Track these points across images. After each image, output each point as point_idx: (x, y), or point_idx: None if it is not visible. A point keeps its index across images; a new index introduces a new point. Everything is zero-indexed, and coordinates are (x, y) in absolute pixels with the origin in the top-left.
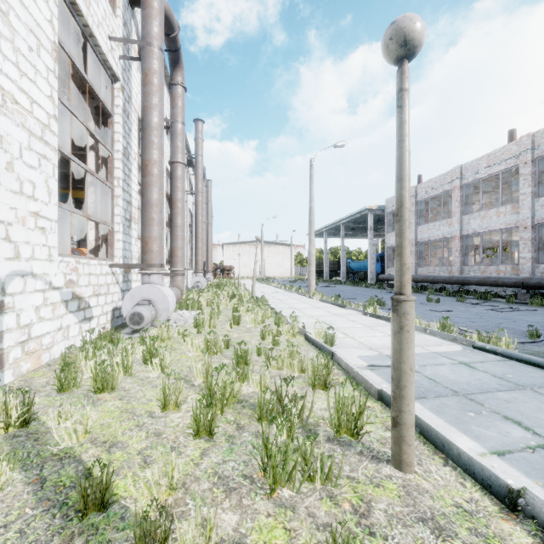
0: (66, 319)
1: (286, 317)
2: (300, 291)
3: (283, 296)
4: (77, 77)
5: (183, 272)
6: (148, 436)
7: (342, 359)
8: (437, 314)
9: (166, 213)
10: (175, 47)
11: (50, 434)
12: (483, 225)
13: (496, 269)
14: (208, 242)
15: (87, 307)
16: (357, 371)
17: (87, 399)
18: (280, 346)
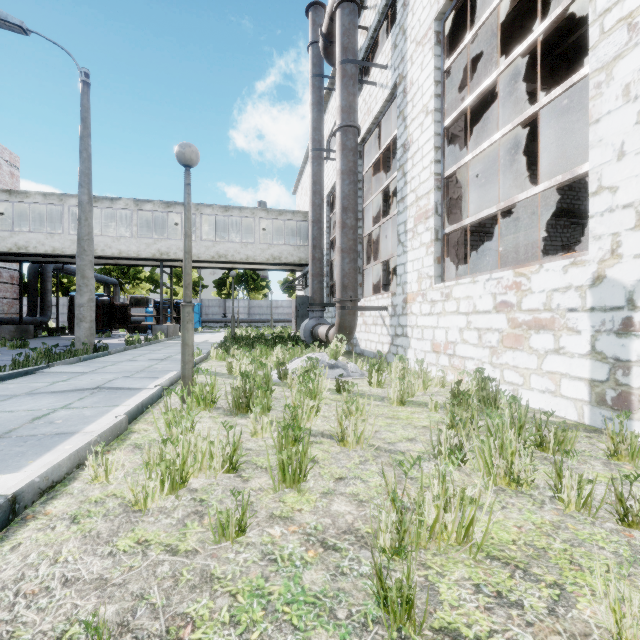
0: None
1: None
2: None
3: None
4: None
5: None
6: None
7: (59, 464)
8: None
9: None
10: None
11: (425, 407)
12: None
13: None
14: None
15: None
16: (96, 435)
17: None
18: None
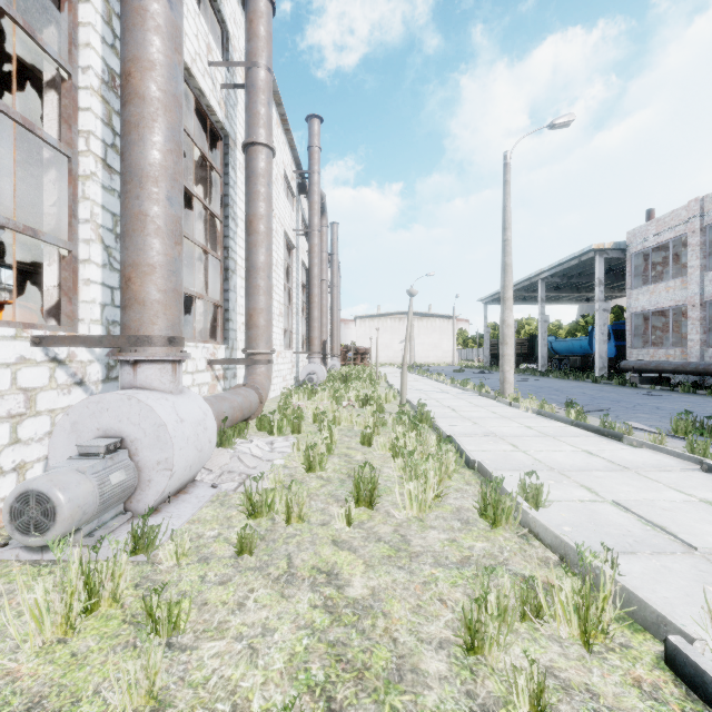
0: None
1: (516, 495)
2: (483, 389)
3: (455, 399)
4: None
5: (268, 357)
6: None
7: None
8: None
9: None
10: None
11: None
12: None
13: None
14: (333, 313)
15: None
16: None
17: None
18: None
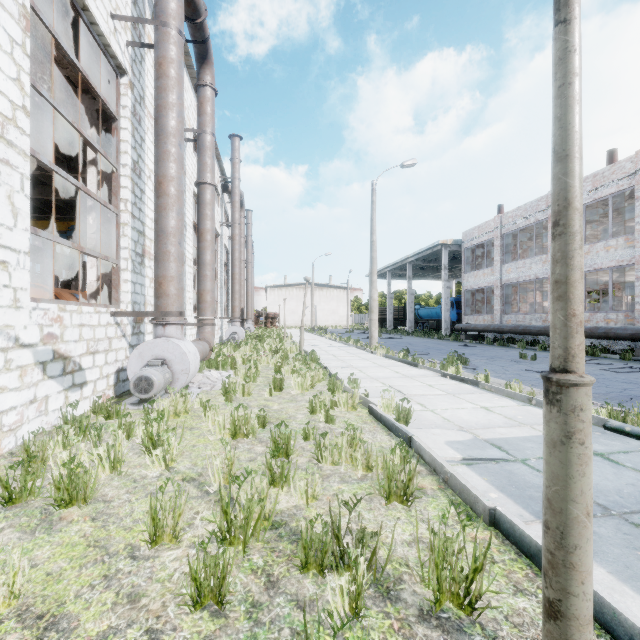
0: (43, 387)
1: (343, 381)
2: (359, 344)
3: (338, 350)
4: (72, 70)
5: (212, 321)
6: (116, 602)
7: (425, 450)
8: (537, 376)
9: (194, 249)
10: (202, 37)
11: None
12: (587, 263)
13: (605, 317)
14: (248, 285)
15: (78, 369)
16: (450, 471)
17: (44, 518)
18: (336, 424)
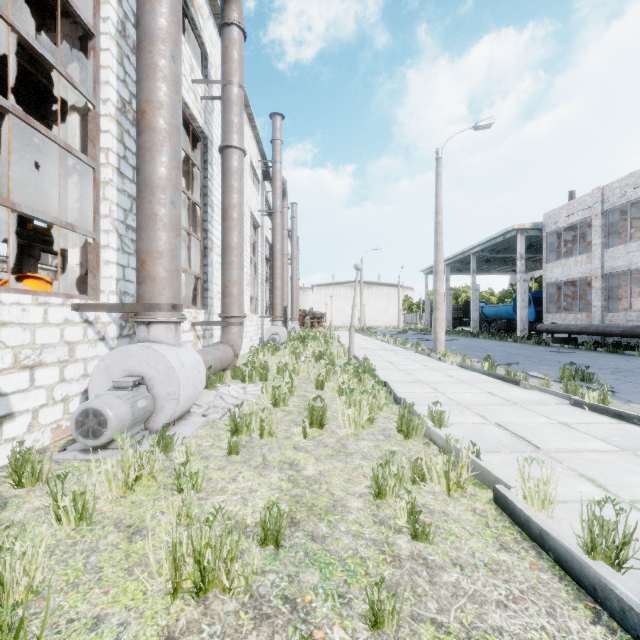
0: None
1: (423, 416)
2: (420, 348)
3: (395, 355)
4: None
5: (240, 320)
6: None
7: None
8: None
9: None
10: None
11: None
12: None
13: None
14: (293, 282)
15: None
16: None
17: None
18: (436, 543)
